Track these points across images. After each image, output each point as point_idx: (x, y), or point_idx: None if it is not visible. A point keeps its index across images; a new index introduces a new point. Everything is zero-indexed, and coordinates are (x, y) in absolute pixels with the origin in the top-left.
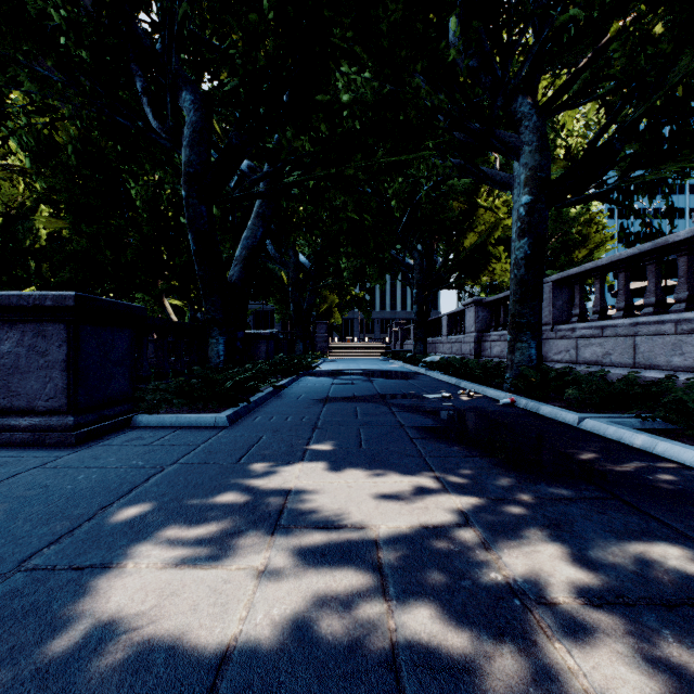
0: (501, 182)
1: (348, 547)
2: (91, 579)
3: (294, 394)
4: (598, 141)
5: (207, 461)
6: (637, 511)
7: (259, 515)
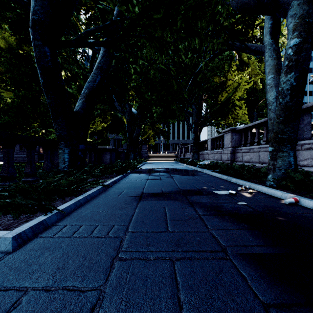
0: (255, 50)
1: None
2: None
3: (118, 189)
4: None
5: None
6: None
7: None
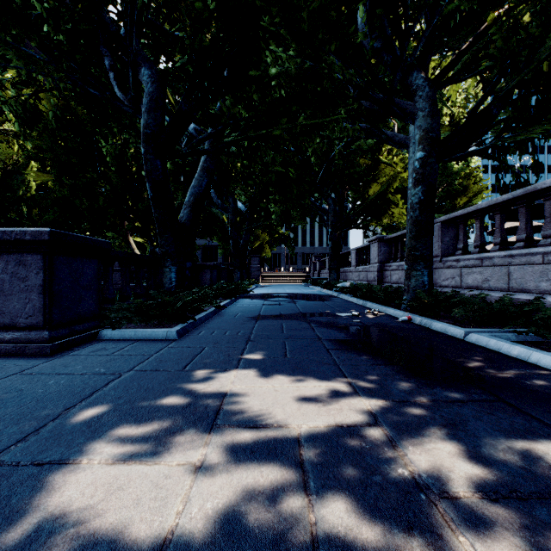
0: (399, 142)
1: (274, 444)
2: (49, 474)
3: (232, 312)
4: (478, 107)
5: (158, 368)
6: (520, 412)
7: (199, 416)
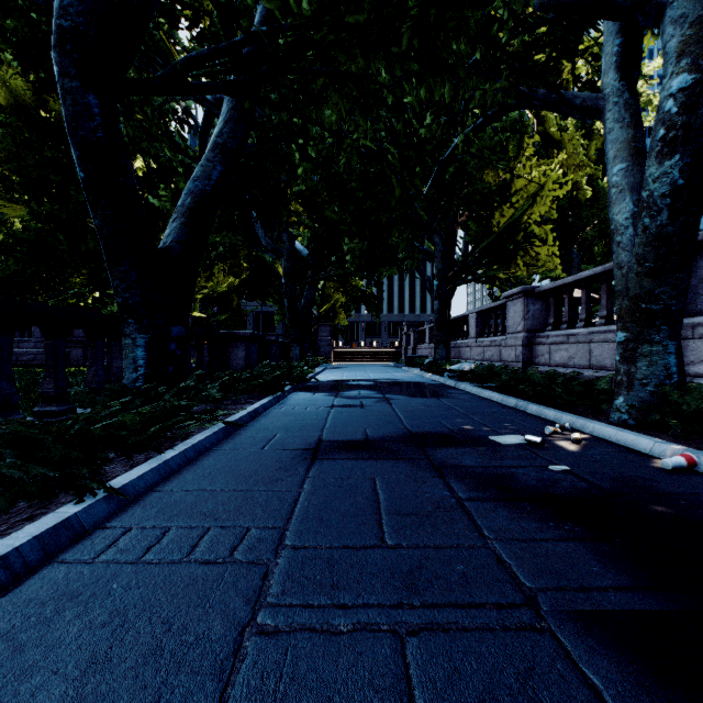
0: (583, 107)
1: None
2: None
3: (263, 432)
4: None
5: None
6: None
7: None
